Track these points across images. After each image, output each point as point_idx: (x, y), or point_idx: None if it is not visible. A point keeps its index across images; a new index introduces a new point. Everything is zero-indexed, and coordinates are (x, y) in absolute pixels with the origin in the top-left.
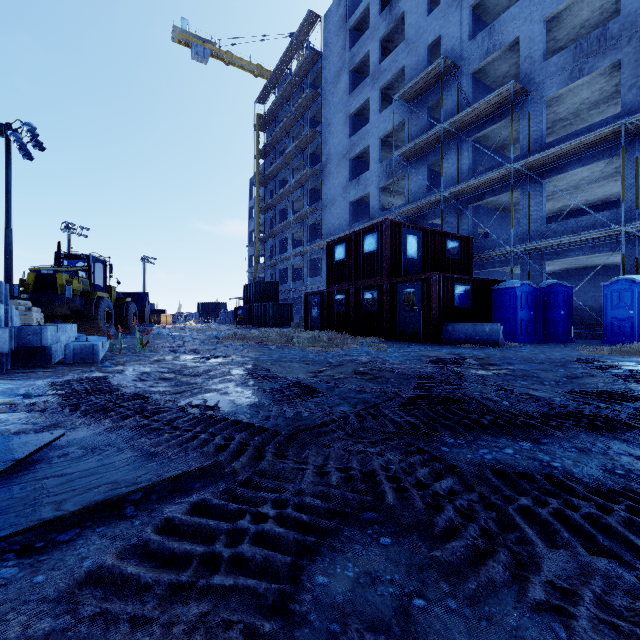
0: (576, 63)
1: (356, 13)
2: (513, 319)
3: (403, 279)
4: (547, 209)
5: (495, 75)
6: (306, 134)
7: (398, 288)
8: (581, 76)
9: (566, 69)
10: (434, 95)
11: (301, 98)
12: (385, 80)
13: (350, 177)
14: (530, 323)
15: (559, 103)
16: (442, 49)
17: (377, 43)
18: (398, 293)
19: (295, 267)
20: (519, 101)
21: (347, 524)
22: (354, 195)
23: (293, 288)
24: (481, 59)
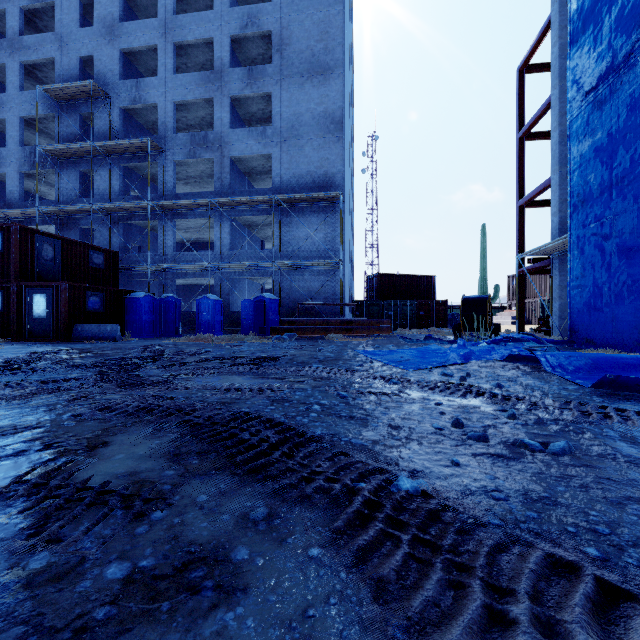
0: (192, 146)
1: None
2: (139, 321)
3: (33, 284)
4: (189, 237)
5: (146, 119)
6: None
7: (28, 292)
8: (195, 157)
9: (187, 147)
10: (87, 108)
11: None
12: (29, 58)
13: None
14: (152, 324)
15: (188, 166)
16: (95, 70)
17: (18, 9)
18: (28, 296)
19: None
20: (158, 153)
21: None
22: None
23: None
24: (130, 102)
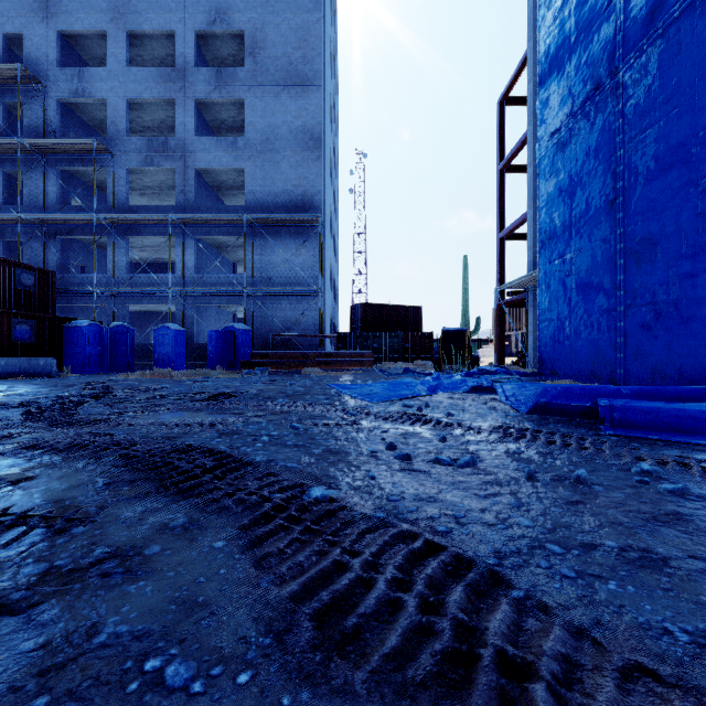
0: (150, 153)
1: None
2: (81, 354)
3: None
4: (146, 257)
5: (91, 116)
6: None
7: None
8: (153, 165)
9: (143, 153)
10: (14, 96)
11: None
12: None
13: None
14: (99, 357)
15: (144, 175)
16: (25, 51)
17: None
18: None
19: None
20: (107, 158)
21: None
22: None
23: None
24: (71, 95)
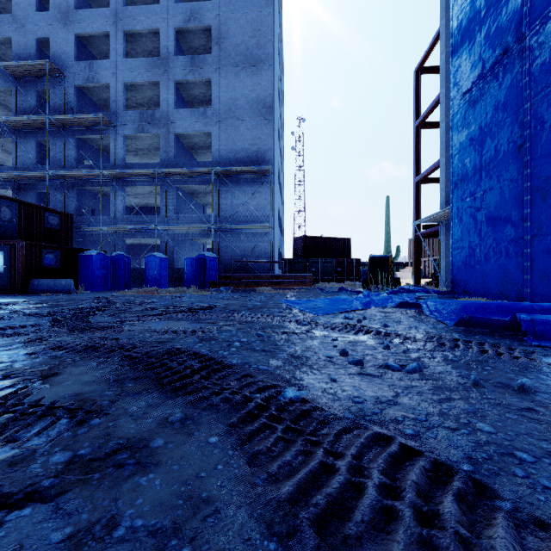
0: (141, 123)
1: None
2: (92, 276)
3: None
4: (138, 202)
5: (98, 97)
6: None
7: None
8: (143, 132)
9: (136, 123)
10: (44, 84)
11: None
12: None
13: None
14: (104, 278)
15: (137, 140)
16: (51, 51)
17: None
18: None
19: None
20: (110, 127)
21: None
22: None
23: None
24: (84, 81)
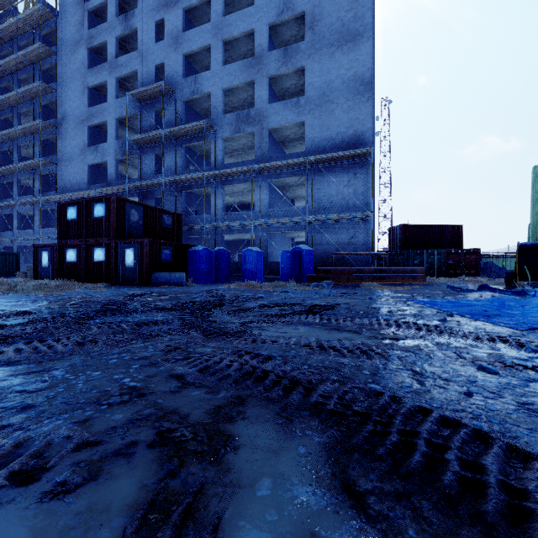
0: (237, 123)
1: (94, 1)
2: (198, 269)
3: (125, 241)
4: (232, 201)
5: (201, 107)
6: (37, 85)
7: (121, 247)
8: (239, 132)
9: (233, 124)
10: (160, 104)
11: (31, 47)
12: (121, 73)
13: (88, 142)
14: (208, 272)
15: (233, 141)
16: (165, 74)
17: (114, 39)
18: (121, 251)
19: (23, 214)
20: (211, 133)
21: (33, 340)
22: (92, 160)
23: (20, 236)
24: (190, 95)
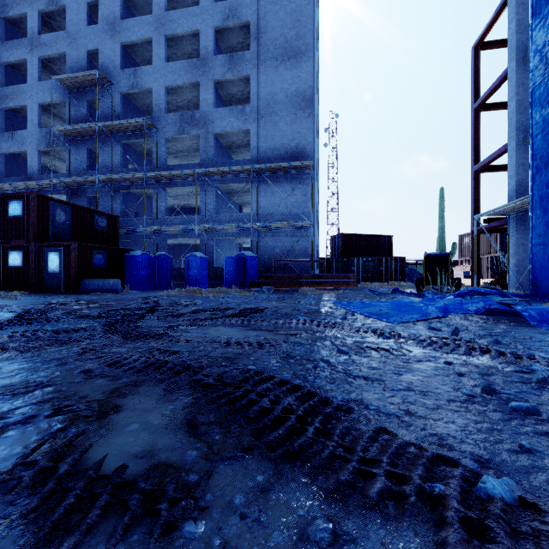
0: (181, 124)
1: None
2: (137, 275)
3: (48, 244)
4: (178, 204)
5: (142, 102)
6: None
7: (44, 250)
8: (184, 133)
9: (177, 125)
10: (93, 94)
11: None
12: (45, 53)
13: (1, 127)
14: (148, 278)
15: (177, 142)
16: (100, 61)
17: (36, 13)
18: (44, 254)
19: None
20: (152, 131)
21: None
22: (7, 148)
23: None
24: (129, 88)
